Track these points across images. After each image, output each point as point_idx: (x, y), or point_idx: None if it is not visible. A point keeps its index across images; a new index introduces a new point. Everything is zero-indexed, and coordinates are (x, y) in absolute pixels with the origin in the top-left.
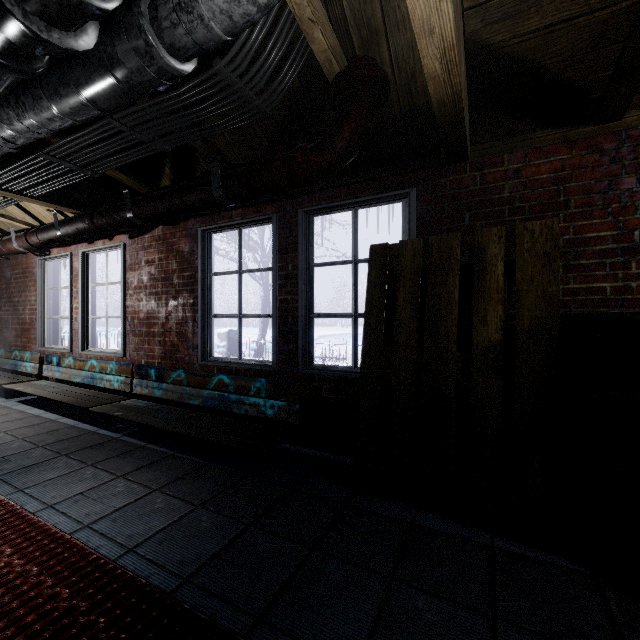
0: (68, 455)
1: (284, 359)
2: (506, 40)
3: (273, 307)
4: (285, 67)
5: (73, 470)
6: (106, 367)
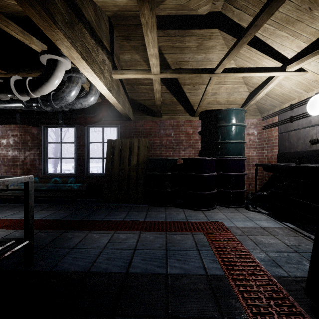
0: None
1: (79, 172)
2: (137, 99)
3: (75, 155)
4: None
5: None
6: None
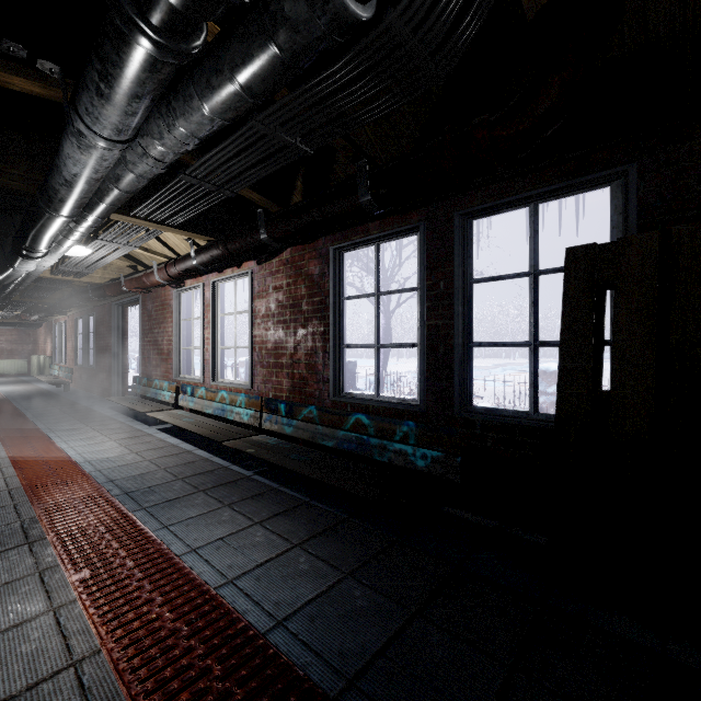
0: (205, 491)
1: (434, 398)
2: None
3: (420, 335)
4: (473, 7)
5: (211, 509)
6: (236, 399)
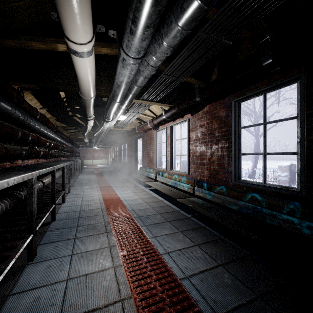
0: (170, 222)
1: None
2: None
3: (300, 146)
4: None
5: (173, 232)
6: (181, 179)
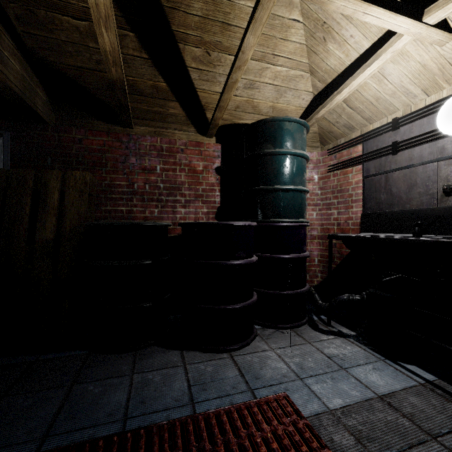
0: None
1: None
2: (57, 63)
3: None
4: None
5: None
6: None
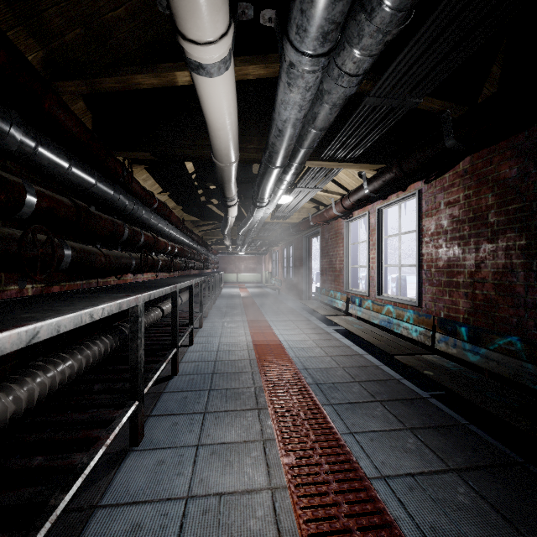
0: (382, 403)
1: None
2: None
3: None
4: None
5: (392, 428)
6: (402, 314)
